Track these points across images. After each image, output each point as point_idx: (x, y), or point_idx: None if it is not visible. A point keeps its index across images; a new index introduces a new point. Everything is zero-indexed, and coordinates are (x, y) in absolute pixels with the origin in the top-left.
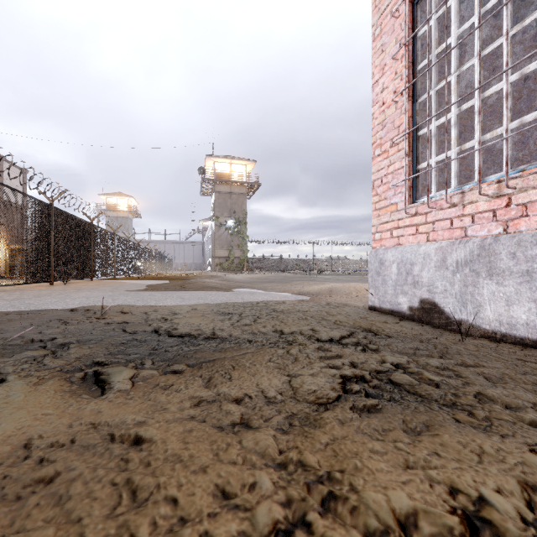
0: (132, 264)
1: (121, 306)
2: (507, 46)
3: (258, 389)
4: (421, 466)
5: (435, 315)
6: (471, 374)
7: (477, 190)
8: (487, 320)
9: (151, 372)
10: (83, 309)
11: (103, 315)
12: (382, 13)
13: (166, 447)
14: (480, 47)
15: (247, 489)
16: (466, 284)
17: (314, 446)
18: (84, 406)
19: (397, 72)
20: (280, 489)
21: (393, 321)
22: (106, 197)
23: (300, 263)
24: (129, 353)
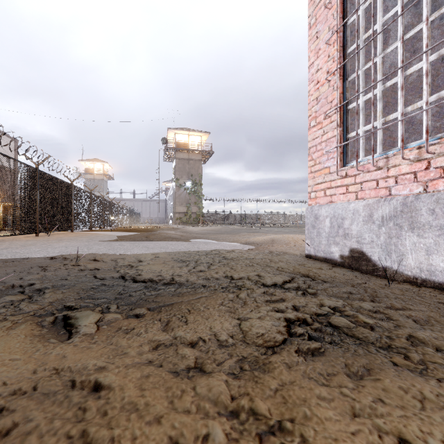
0: (106, 218)
1: (94, 255)
2: (427, 30)
3: (211, 333)
4: (367, 413)
5: (363, 263)
6: (400, 317)
7: (400, 155)
8: (409, 267)
9: (115, 316)
10: (61, 257)
11: (78, 263)
12: (316, 5)
13: (123, 395)
14: (403, 31)
15: (201, 442)
16: (391, 236)
17: (264, 393)
18: (50, 351)
19: (330, 55)
20: (233, 443)
21: (327, 268)
22: (85, 162)
23: (246, 218)
24: (97, 298)
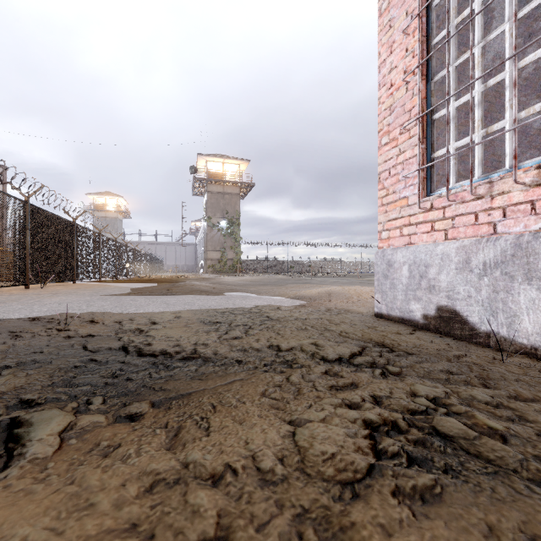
0: (119, 266)
1: (93, 314)
2: None
3: (248, 453)
4: None
5: (456, 326)
6: (539, 416)
7: (510, 178)
8: (524, 332)
9: (95, 419)
10: (47, 317)
11: (67, 326)
12: None
13: None
14: (516, 6)
15: None
16: (497, 290)
17: None
18: None
19: (408, 49)
20: None
21: (406, 332)
22: (94, 197)
23: (294, 265)
24: (78, 384)
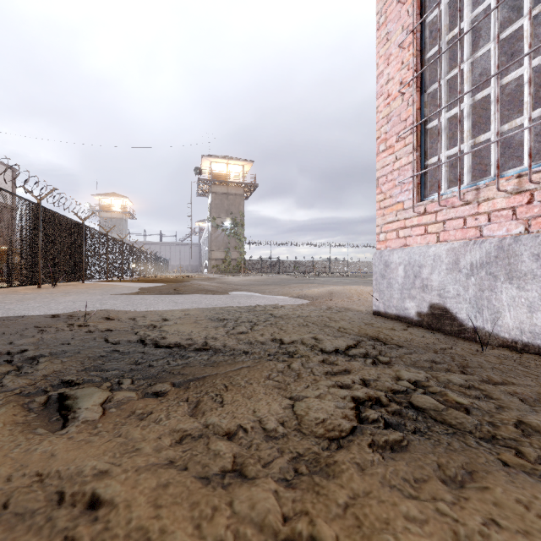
0: (126, 266)
1: (108, 311)
2: (530, 26)
3: (255, 419)
4: None
5: (447, 322)
6: (502, 395)
7: (494, 185)
8: (506, 327)
9: (128, 394)
10: (66, 314)
11: (86, 322)
12: None
13: (130, 516)
14: (498, 29)
15: None
16: (482, 289)
17: (329, 511)
18: (34, 447)
19: (403, 62)
20: None
21: (400, 328)
22: (100, 198)
23: (298, 265)
24: (107, 369)
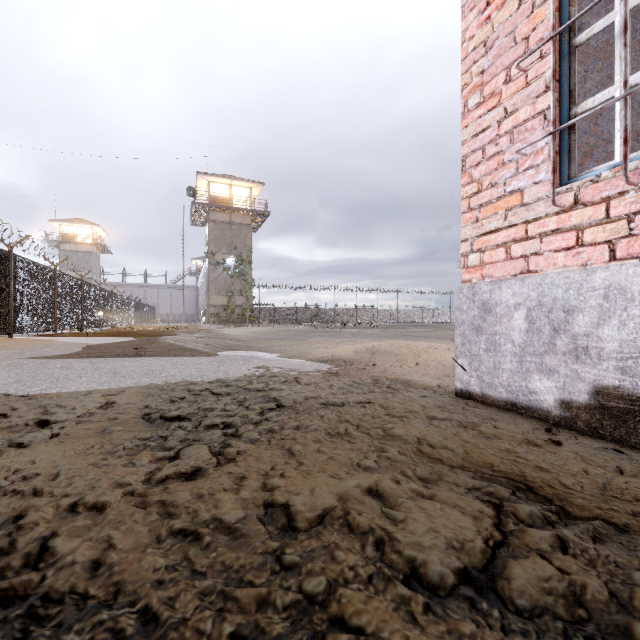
0: (88, 314)
1: None
2: None
3: None
4: None
5: None
6: None
7: None
8: None
9: None
10: None
11: None
12: None
13: None
14: None
15: None
16: None
17: None
18: None
19: None
20: None
21: (543, 439)
22: (61, 224)
23: (319, 314)
24: None
